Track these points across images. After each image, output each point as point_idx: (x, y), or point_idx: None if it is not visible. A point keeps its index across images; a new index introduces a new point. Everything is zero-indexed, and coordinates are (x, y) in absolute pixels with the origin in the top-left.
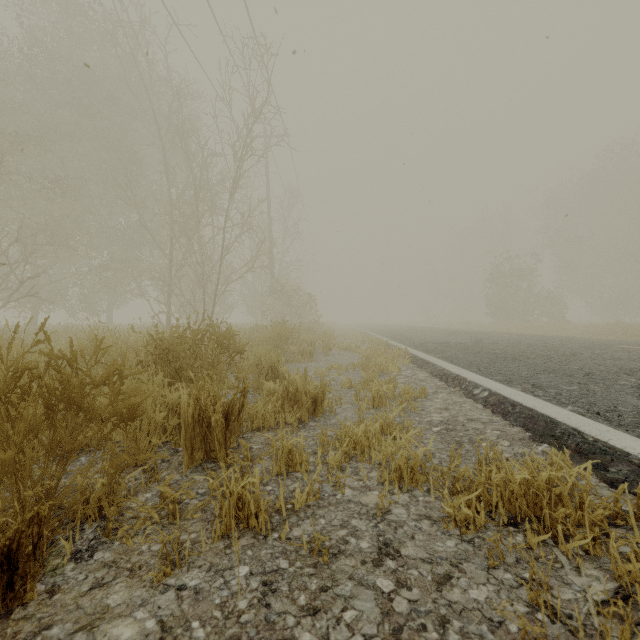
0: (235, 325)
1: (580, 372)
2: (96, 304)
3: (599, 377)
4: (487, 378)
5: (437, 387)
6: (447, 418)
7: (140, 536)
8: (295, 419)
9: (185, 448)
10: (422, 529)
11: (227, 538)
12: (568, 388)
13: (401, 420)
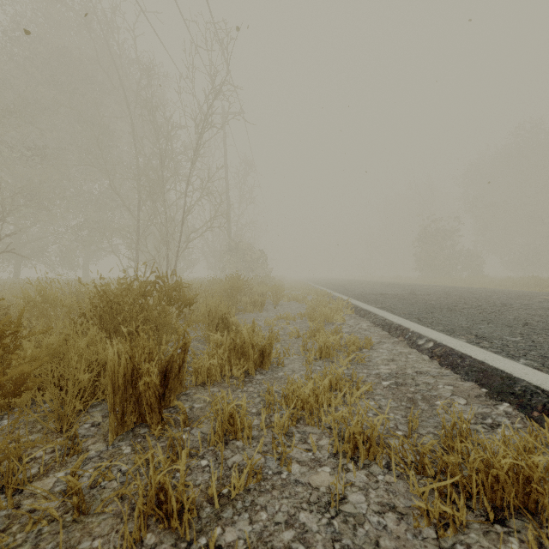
0: (196, 278)
1: (518, 322)
2: (73, 260)
3: (538, 327)
4: (429, 328)
5: (381, 337)
6: (395, 370)
7: (28, 544)
8: (241, 373)
9: (113, 413)
10: (387, 528)
11: (140, 547)
12: (512, 339)
13: (349, 373)
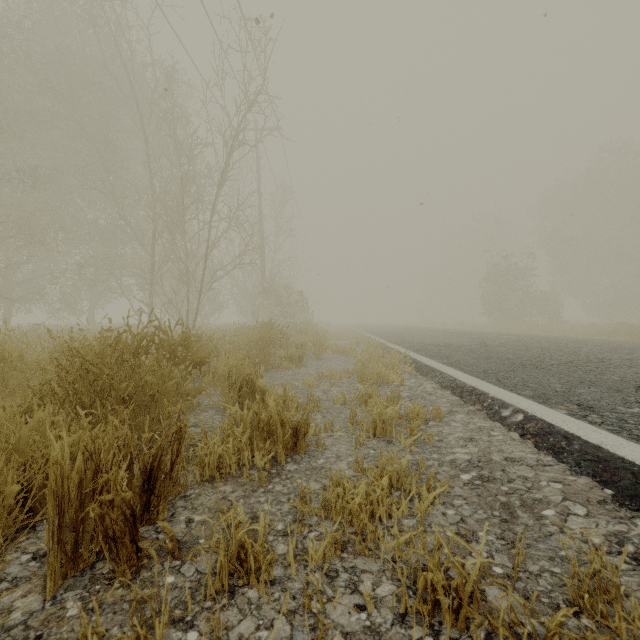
0: (224, 325)
1: (627, 385)
2: (76, 303)
3: None
4: (514, 393)
5: (451, 404)
6: (476, 456)
7: None
8: (266, 461)
9: (59, 544)
10: None
11: None
12: (629, 411)
13: (414, 459)
